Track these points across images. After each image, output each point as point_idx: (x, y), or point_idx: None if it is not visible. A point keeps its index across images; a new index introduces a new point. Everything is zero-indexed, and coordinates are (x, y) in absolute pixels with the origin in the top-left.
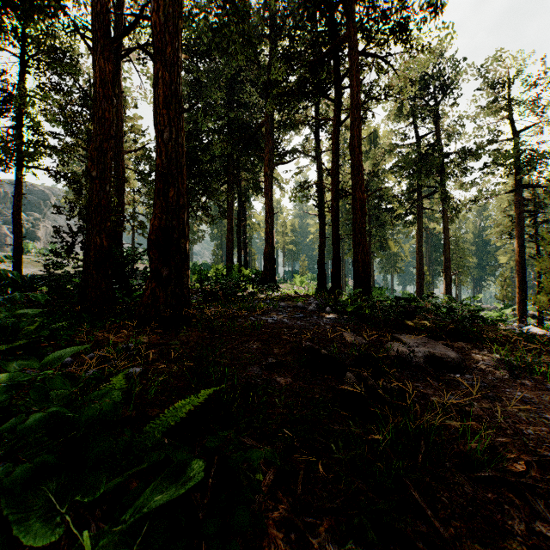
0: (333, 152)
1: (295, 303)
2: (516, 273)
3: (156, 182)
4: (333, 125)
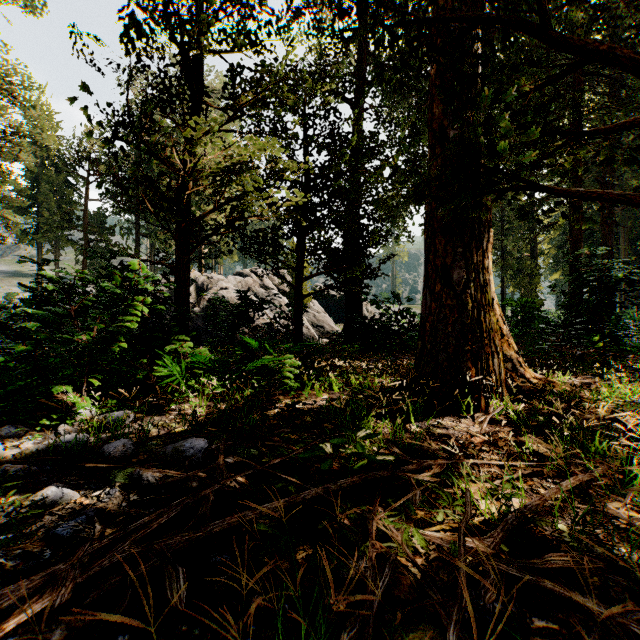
0: None
1: None
2: None
3: (602, 287)
4: None
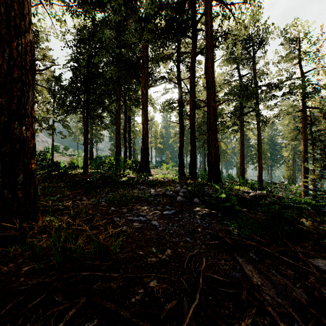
0: (190, 76)
1: (164, 190)
2: (302, 163)
3: None
4: (191, 57)
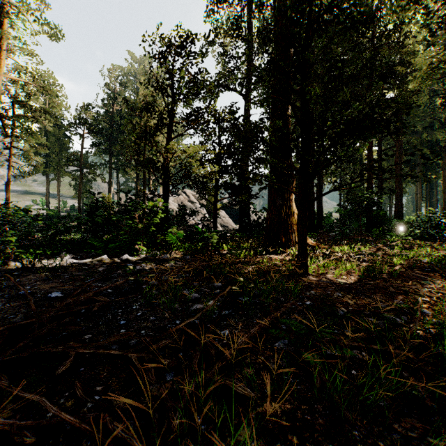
0: None
1: None
2: None
3: (396, 202)
4: None
